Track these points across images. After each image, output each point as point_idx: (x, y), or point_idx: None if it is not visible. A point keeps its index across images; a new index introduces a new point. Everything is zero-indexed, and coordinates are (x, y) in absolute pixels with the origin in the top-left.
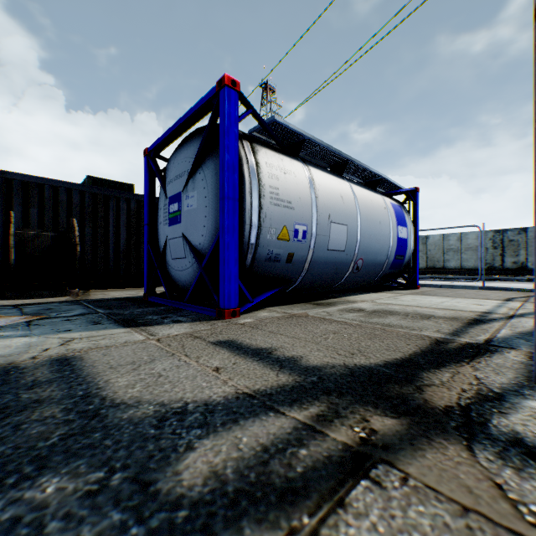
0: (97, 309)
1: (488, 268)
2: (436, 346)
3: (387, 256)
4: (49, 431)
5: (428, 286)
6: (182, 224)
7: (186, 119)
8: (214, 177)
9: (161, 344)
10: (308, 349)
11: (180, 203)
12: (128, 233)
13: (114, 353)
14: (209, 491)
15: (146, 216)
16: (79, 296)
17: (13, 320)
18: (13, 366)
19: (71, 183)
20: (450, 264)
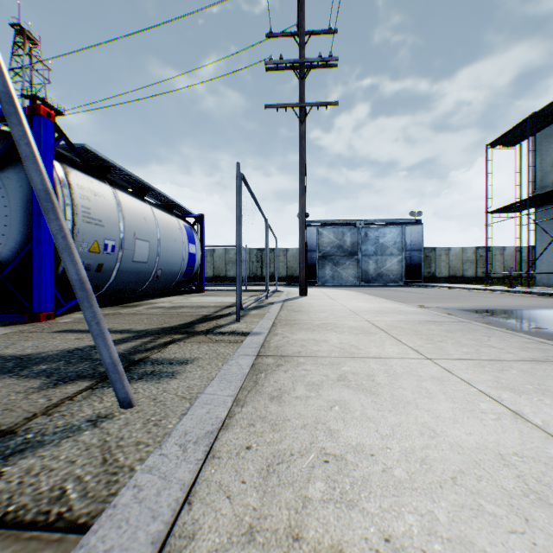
0: None
1: (254, 276)
2: (205, 317)
3: (181, 267)
4: (2, 365)
5: (212, 290)
6: None
7: None
8: (20, 189)
9: (2, 338)
10: (134, 326)
11: None
12: None
13: None
14: (119, 355)
15: None
16: None
17: None
18: None
19: None
20: (231, 273)
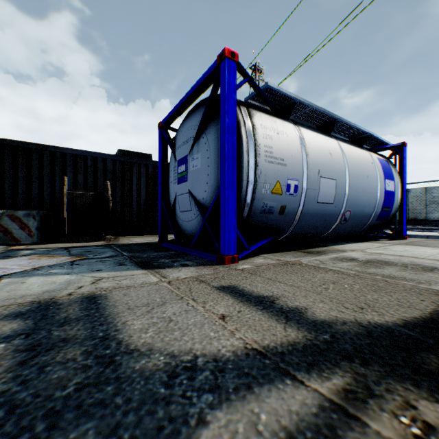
0: (123, 252)
1: None
2: None
3: (374, 208)
4: (67, 378)
5: (413, 236)
6: (189, 182)
7: (191, 93)
8: (215, 140)
9: (171, 287)
10: (311, 300)
11: (187, 164)
12: (147, 191)
13: (132, 293)
14: None
15: (160, 177)
16: (111, 241)
17: (62, 259)
18: (53, 301)
19: (106, 154)
20: (433, 215)
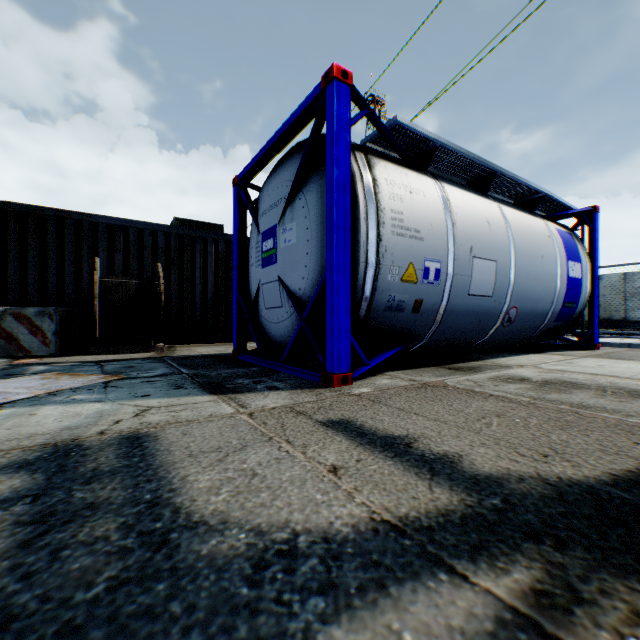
0: (181, 368)
1: None
2: None
3: (551, 303)
4: (95, 569)
5: (608, 344)
6: (278, 265)
7: (282, 132)
8: (318, 202)
9: (254, 421)
10: (466, 442)
11: (275, 238)
12: (216, 279)
13: (195, 431)
14: None
15: (236, 257)
16: (164, 352)
17: (91, 379)
18: (76, 444)
19: (156, 225)
20: (636, 314)
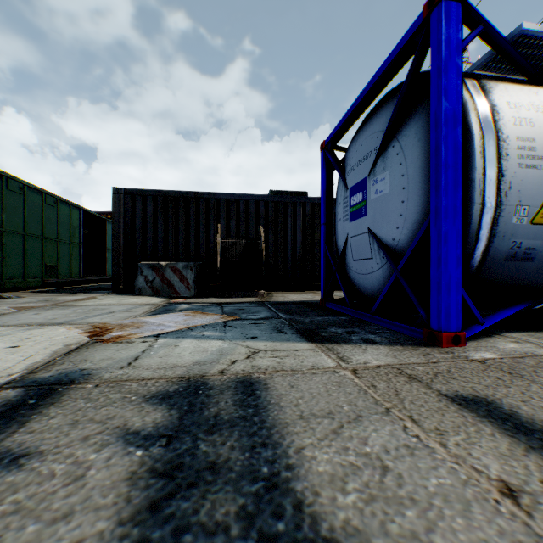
0: (279, 313)
1: None
2: None
3: None
4: None
5: None
6: (368, 217)
7: (373, 84)
8: (417, 144)
9: (360, 381)
10: None
11: (365, 191)
12: (303, 237)
13: (301, 384)
14: None
15: (323, 215)
16: (264, 298)
17: (215, 318)
18: (202, 381)
19: (258, 196)
20: None
